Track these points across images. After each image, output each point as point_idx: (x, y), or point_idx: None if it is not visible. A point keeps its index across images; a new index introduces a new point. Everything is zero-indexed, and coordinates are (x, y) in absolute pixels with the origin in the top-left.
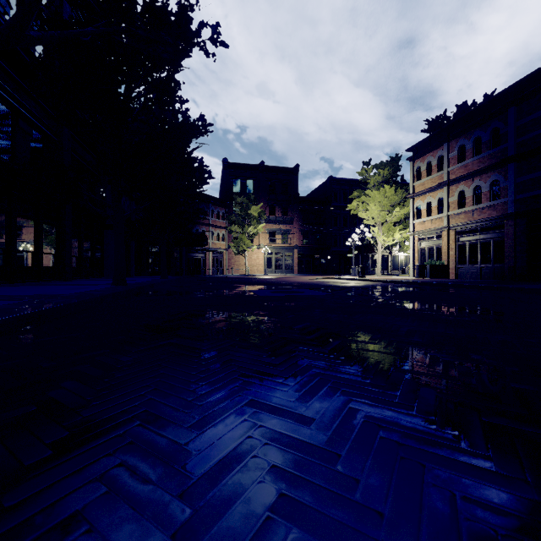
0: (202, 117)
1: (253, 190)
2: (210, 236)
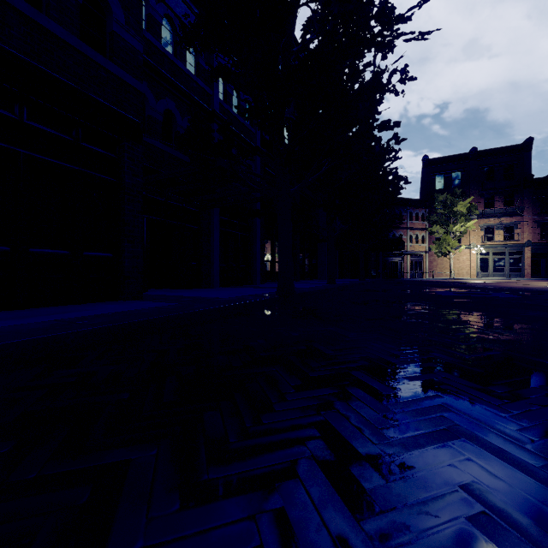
0: (395, 135)
1: (460, 183)
2: (408, 239)
